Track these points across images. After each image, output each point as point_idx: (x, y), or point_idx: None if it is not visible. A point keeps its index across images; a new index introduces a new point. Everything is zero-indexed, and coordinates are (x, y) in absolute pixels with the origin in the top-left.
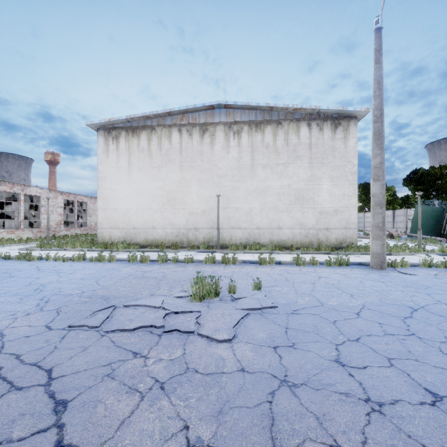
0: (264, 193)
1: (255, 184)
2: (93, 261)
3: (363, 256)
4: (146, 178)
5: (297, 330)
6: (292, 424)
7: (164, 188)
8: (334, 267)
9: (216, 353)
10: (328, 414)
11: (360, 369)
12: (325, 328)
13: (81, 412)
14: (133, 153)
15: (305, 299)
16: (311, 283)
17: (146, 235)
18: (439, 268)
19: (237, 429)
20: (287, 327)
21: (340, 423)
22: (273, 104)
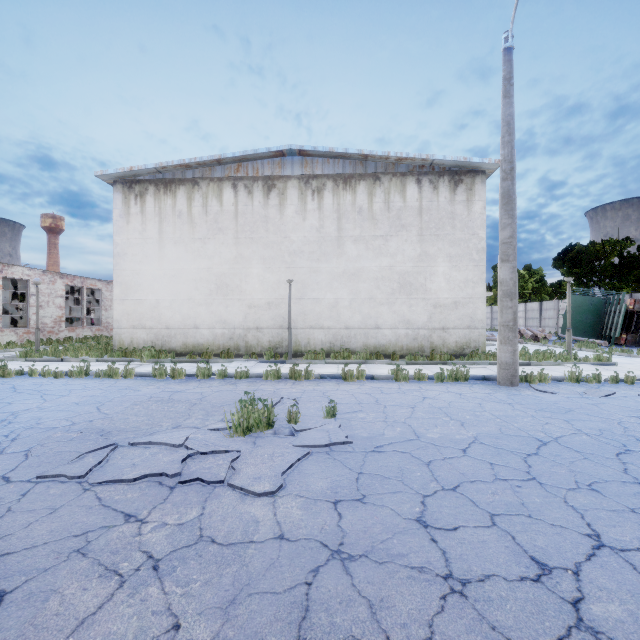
0: (355, 277)
1: (344, 265)
2: (101, 377)
3: (491, 367)
4: (185, 255)
5: (374, 476)
6: (333, 617)
7: (212, 269)
8: (448, 383)
9: (248, 512)
10: (388, 599)
11: (448, 531)
12: (413, 472)
13: (22, 609)
14: (165, 218)
15: (396, 431)
16: (411, 406)
17: (185, 338)
18: (590, 383)
19: (251, 626)
20: (360, 472)
21: (401, 612)
22: (368, 151)
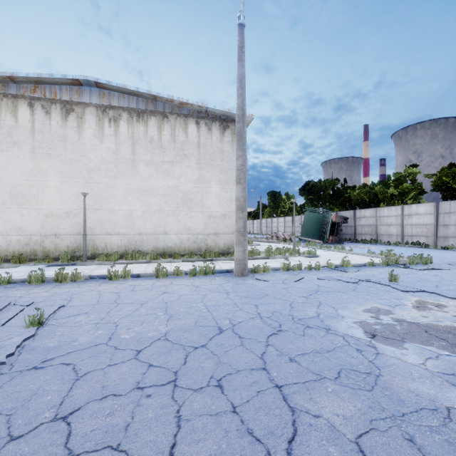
0: (147, 193)
1: (137, 183)
2: None
3: None
4: None
5: None
6: None
7: (5, 180)
8: (199, 276)
9: None
10: None
11: None
12: (44, 396)
13: None
14: None
15: (94, 335)
16: (142, 303)
17: None
18: (295, 271)
19: None
20: None
21: None
22: (156, 92)
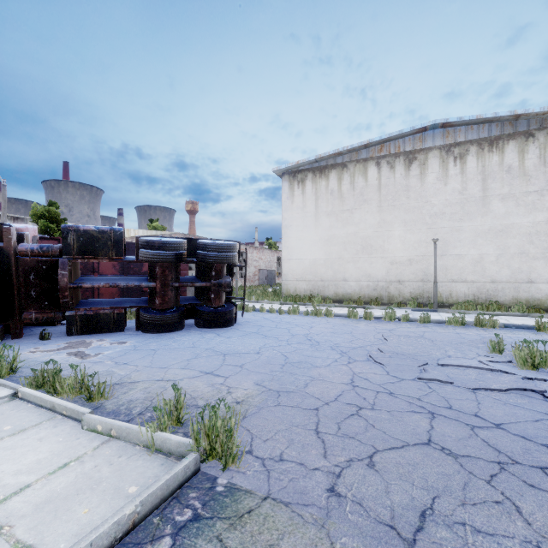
0: (503, 233)
1: (489, 223)
2: (309, 315)
3: None
4: (336, 223)
5: None
6: None
7: (358, 233)
8: None
9: None
10: None
11: None
12: None
13: None
14: (320, 196)
15: None
16: None
17: (336, 288)
18: None
19: None
20: None
21: None
22: (522, 110)
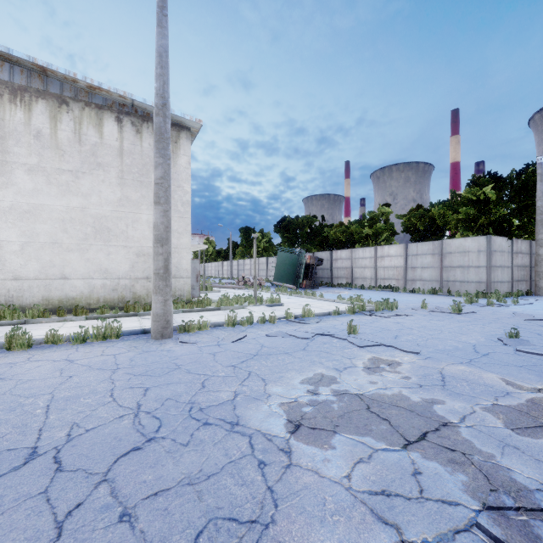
0: (31, 216)
1: (11, 199)
2: None
3: (181, 315)
4: None
5: None
6: None
7: None
8: (91, 343)
9: None
10: None
11: None
12: None
13: None
14: None
15: None
16: None
17: None
18: (244, 326)
19: None
20: None
21: None
22: (44, 62)
